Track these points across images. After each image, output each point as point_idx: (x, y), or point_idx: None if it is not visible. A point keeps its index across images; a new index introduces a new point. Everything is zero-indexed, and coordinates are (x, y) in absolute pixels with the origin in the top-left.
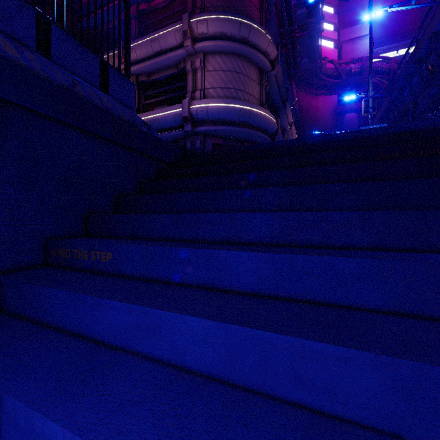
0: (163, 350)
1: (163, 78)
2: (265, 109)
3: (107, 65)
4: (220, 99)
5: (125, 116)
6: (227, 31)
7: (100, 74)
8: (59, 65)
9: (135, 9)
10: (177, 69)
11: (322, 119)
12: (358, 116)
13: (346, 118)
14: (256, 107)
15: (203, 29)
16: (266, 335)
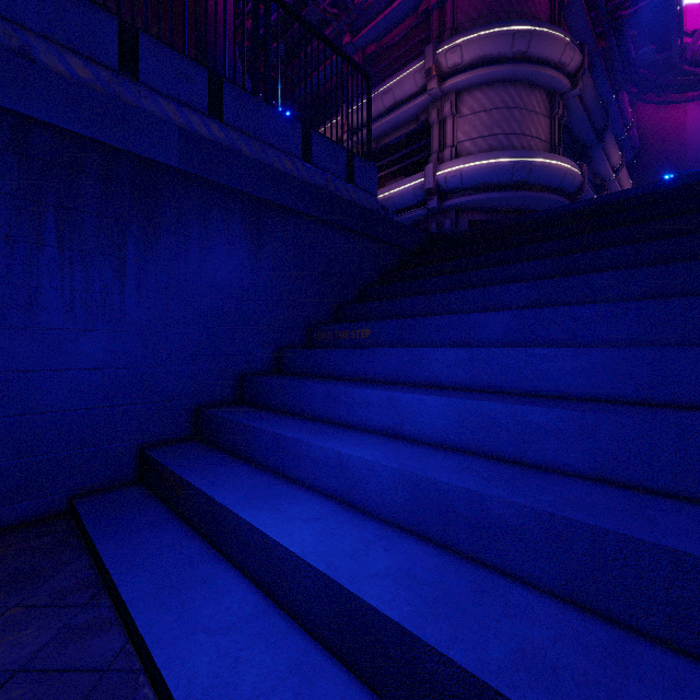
0: (425, 377)
1: (398, 140)
2: (558, 155)
3: (352, 155)
4: (481, 154)
5: (368, 204)
6: (493, 51)
7: (346, 166)
8: (317, 168)
9: (360, 56)
10: (417, 124)
11: (693, 147)
12: None
13: None
14: (540, 156)
15: (455, 59)
16: (501, 350)
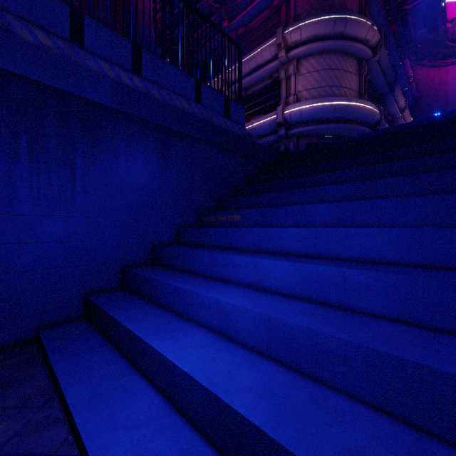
0: (277, 247)
1: (259, 90)
2: (364, 100)
3: (228, 99)
4: (313, 99)
5: (239, 132)
6: (321, 31)
7: (224, 106)
8: (205, 107)
9: (234, 35)
10: (272, 80)
11: (452, 95)
12: None
13: None
14: (352, 100)
15: (297, 37)
16: (329, 230)
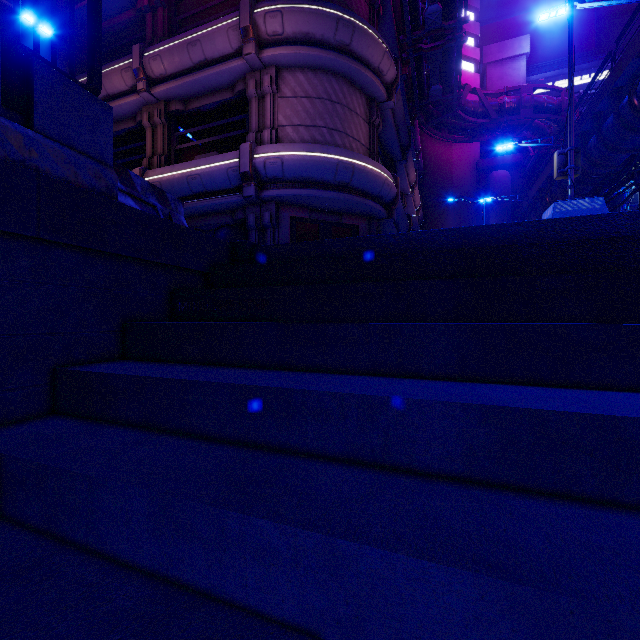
0: None
1: (210, 107)
2: (378, 163)
3: (29, 57)
4: (304, 144)
5: (81, 178)
6: (316, 31)
7: (7, 77)
8: None
9: None
10: (233, 93)
11: (457, 179)
12: (510, 175)
13: (494, 178)
14: (363, 159)
15: (276, 26)
16: None
